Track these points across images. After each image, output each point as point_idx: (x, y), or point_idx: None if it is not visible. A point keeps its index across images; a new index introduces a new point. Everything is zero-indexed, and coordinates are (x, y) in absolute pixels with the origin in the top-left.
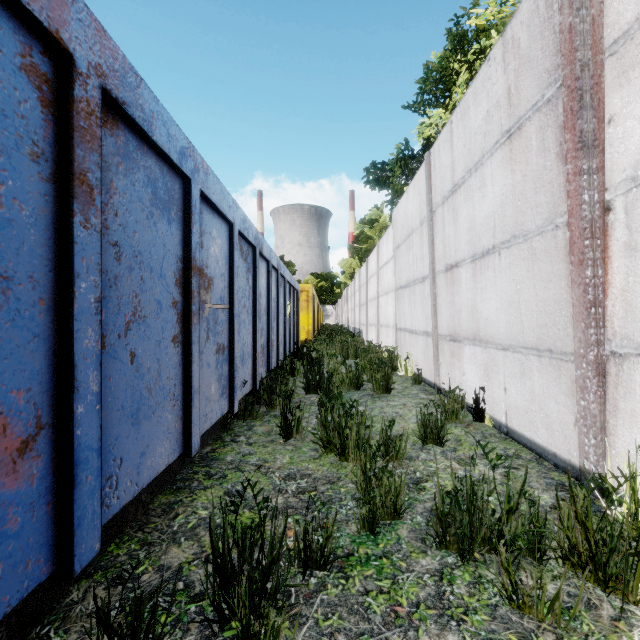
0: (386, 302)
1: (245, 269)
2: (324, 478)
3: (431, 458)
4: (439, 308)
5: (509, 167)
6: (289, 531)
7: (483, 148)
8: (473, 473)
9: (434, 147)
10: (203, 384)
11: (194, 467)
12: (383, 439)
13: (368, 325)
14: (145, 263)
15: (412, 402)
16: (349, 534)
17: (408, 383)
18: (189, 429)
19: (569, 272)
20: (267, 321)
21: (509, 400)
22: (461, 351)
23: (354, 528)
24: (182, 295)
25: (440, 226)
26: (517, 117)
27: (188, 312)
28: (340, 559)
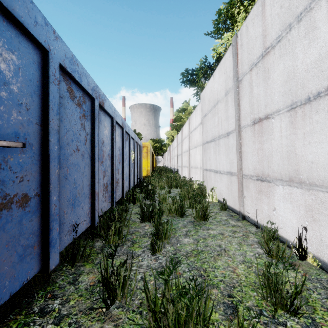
0: (195, 152)
1: (78, 114)
2: None
3: None
4: (244, 154)
5: None
6: None
7: None
8: None
9: (241, 29)
10: None
11: None
12: None
13: (182, 167)
14: None
15: (227, 230)
16: None
17: (216, 209)
18: None
19: None
20: (111, 164)
21: None
22: (271, 190)
23: None
24: None
25: (247, 89)
26: None
27: None
28: None
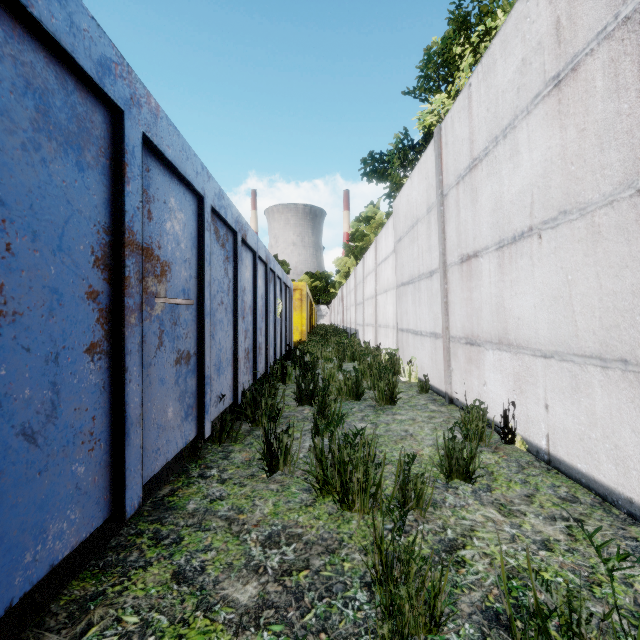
0: (385, 301)
1: (222, 257)
2: (320, 542)
3: (462, 503)
4: (451, 306)
5: (557, 123)
6: None
7: (516, 107)
8: (524, 530)
9: (446, 120)
10: (152, 408)
11: (140, 523)
12: (400, 481)
13: (365, 325)
14: (18, 223)
15: (422, 416)
16: None
17: (413, 391)
18: (121, 480)
19: None
20: (253, 321)
21: (553, 421)
22: (481, 356)
23: None
24: (109, 282)
25: (453, 211)
26: (571, 55)
27: (119, 308)
28: None
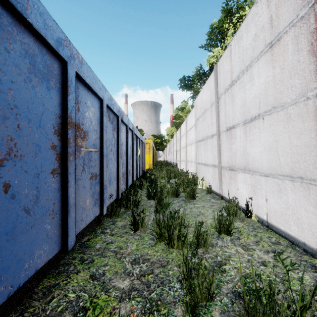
0: (190, 149)
1: (112, 128)
2: (158, 262)
3: (225, 245)
4: (222, 152)
5: (271, 65)
6: (132, 314)
7: (252, 56)
8: (254, 257)
9: (219, 61)
10: (79, 200)
11: (74, 253)
12: (196, 234)
13: (181, 161)
14: (22, 115)
15: (208, 205)
16: None
17: (204, 193)
18: (66, 232)
19: None
20: (126, 159)
21: (269, 206)
22: (236, 176)
23: (180, 310)
24: (61, 141)
25: (223, 106)
26: (277, 33)
27: (65, 153)
28: None
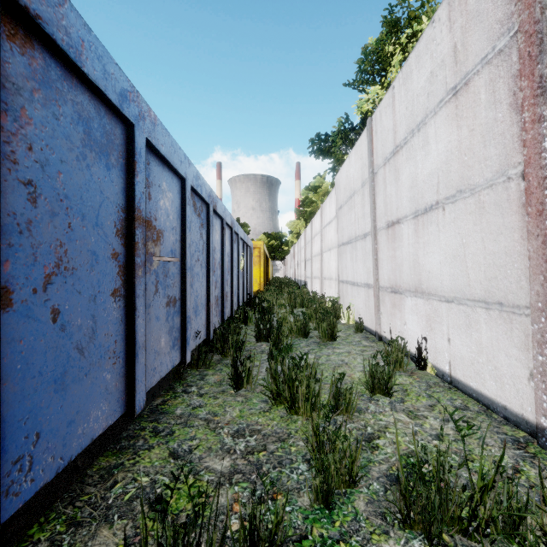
0: (329, 257)
1: (199, 224)
2: (274, 435)
3: (380, 410)
4: (380, 262)
5: (455, 123)
6: (235, 504)
7: (426, 108)
8: (425, 428)
9: (376, 113)
10: (151, 338)
11: (142, 422)
12: (333, 392)
13: (313, 278)
14: (74, 209)
15: (356, 350)
16: (301, 508)
17: (351, 331)
18: (133, 387)
19: (523, 224)
20: (221, 274)
21: (453, 350)
22: (402, 302)
23: (306, 499)
24: (125, 246)
25: (381, 186)
26: (464, 73)
27: (131, 264)
28: (292, 544)
